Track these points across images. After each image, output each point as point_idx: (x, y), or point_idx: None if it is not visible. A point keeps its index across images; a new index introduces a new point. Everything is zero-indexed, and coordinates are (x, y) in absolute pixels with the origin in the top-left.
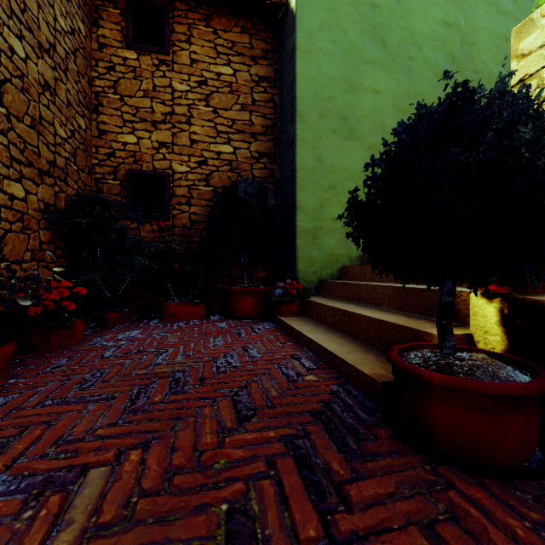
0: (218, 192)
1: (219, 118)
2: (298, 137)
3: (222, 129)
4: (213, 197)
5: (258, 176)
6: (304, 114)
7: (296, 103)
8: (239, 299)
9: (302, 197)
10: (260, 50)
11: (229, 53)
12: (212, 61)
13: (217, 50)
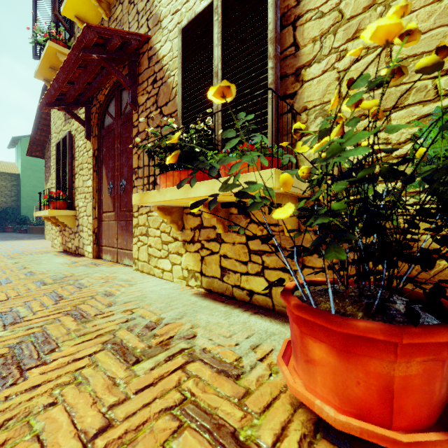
0: (2, 208)
1: (2, 193)
2: (22, 201)
3: (3, 195)
4: (1, 209)
5: (13, 205)
6: (23, 197)
7: (21, 195)
8: (8, 229)
9: (23, 211)
10: (14, 179)
11: (5, 180)
12: (0, 182)
13: (2, 179)
